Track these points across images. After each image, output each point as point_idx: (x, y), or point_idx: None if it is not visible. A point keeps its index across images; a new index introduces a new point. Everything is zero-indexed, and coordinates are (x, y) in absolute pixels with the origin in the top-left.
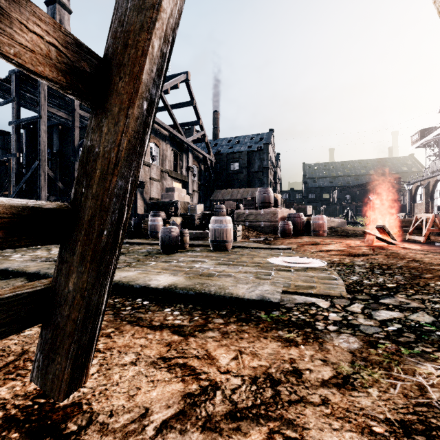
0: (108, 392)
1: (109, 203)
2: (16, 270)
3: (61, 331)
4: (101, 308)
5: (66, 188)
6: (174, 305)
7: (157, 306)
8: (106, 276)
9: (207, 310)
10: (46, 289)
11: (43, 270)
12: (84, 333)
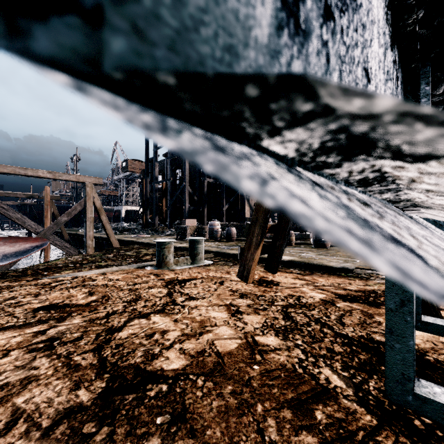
0: (281, 280)
1: (289, 223)
2: (206, 250)
3: (274, 256)
4: (283, 251)
5: (192, 198)
6: (294, 268)
7: (286, 268)
8: (285, 242)
9: (312, 271)
10: (269, 245)
11: (220, 251)
12: (280, 257)
